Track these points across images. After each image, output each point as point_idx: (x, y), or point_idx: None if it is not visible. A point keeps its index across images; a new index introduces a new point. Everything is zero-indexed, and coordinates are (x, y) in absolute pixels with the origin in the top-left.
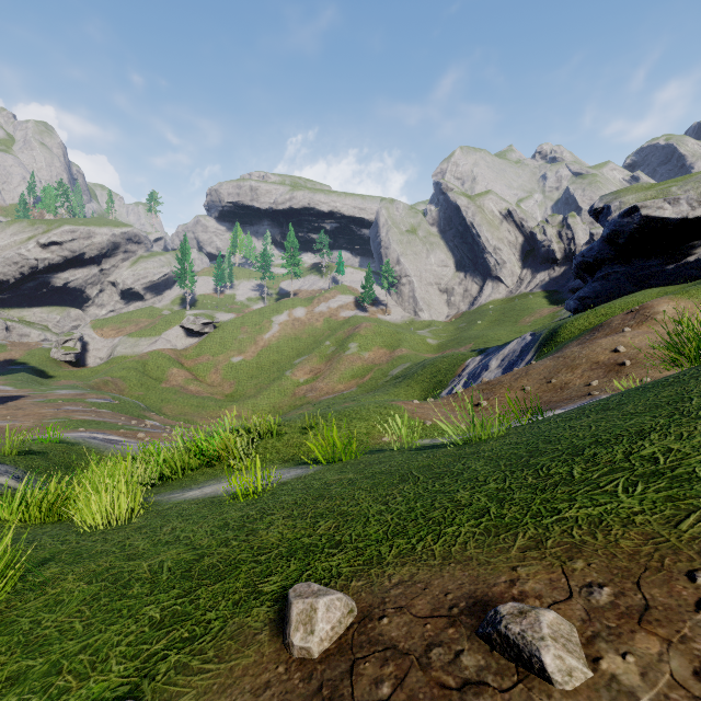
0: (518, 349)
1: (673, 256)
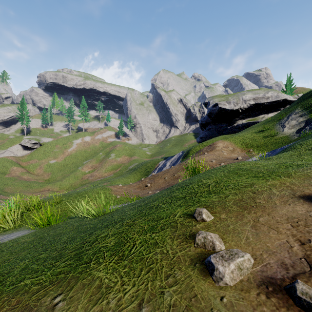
0: (176, 158)
1: (230, 123)
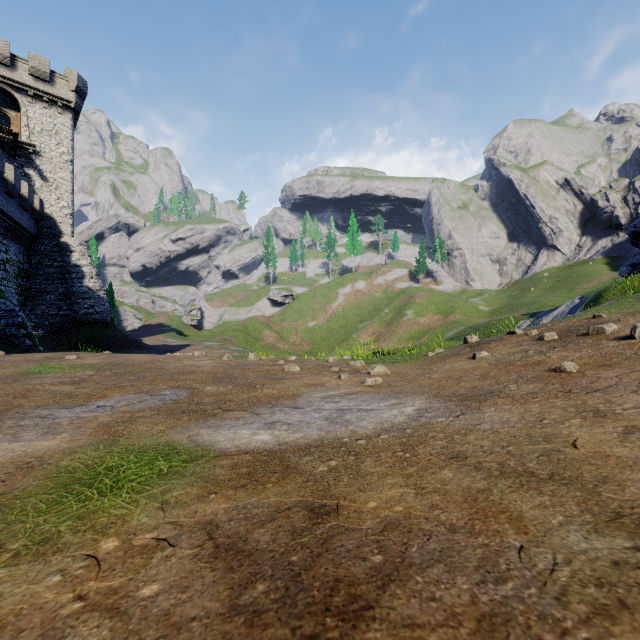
0: (566, 311)
1: None
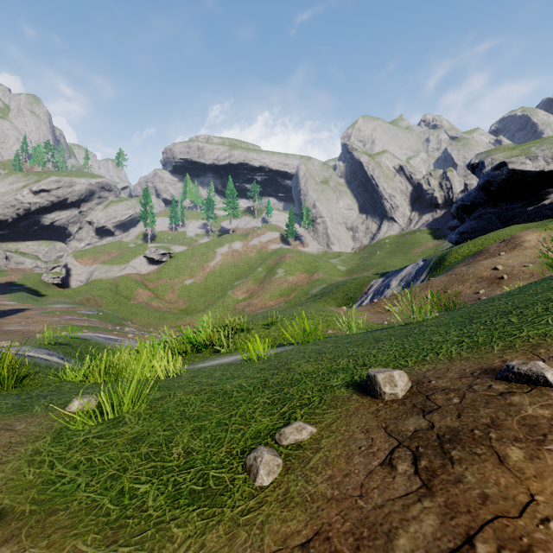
0: (413, 272)
1: (532, 200)
